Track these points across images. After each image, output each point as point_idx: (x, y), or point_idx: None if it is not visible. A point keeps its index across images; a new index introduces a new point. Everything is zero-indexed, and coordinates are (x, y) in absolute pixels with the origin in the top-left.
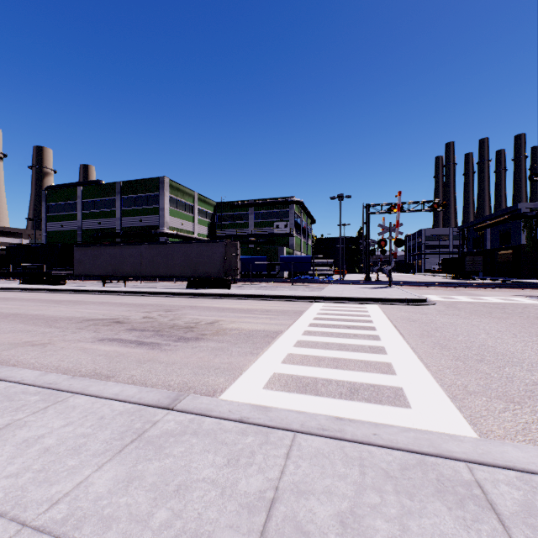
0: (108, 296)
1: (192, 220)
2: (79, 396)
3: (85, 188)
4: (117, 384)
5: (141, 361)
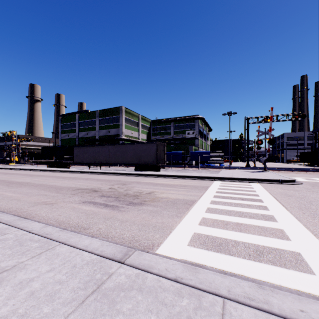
0: (90, 175)
1: (137, 131)
2: (63, 245)
3: (80, 115)
4: (87, 237)
5: (106, 218)
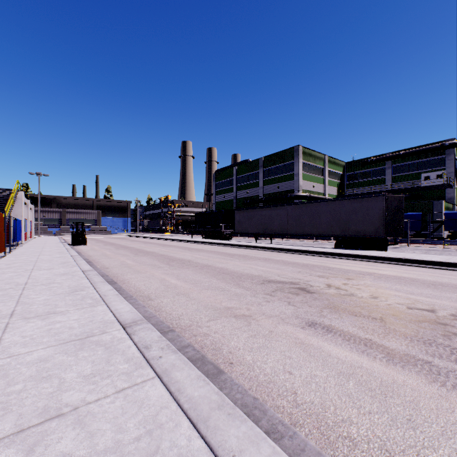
0: (264, 252)
1: (322, 182)
2: None
3: (238, 167)
4: None
5: None
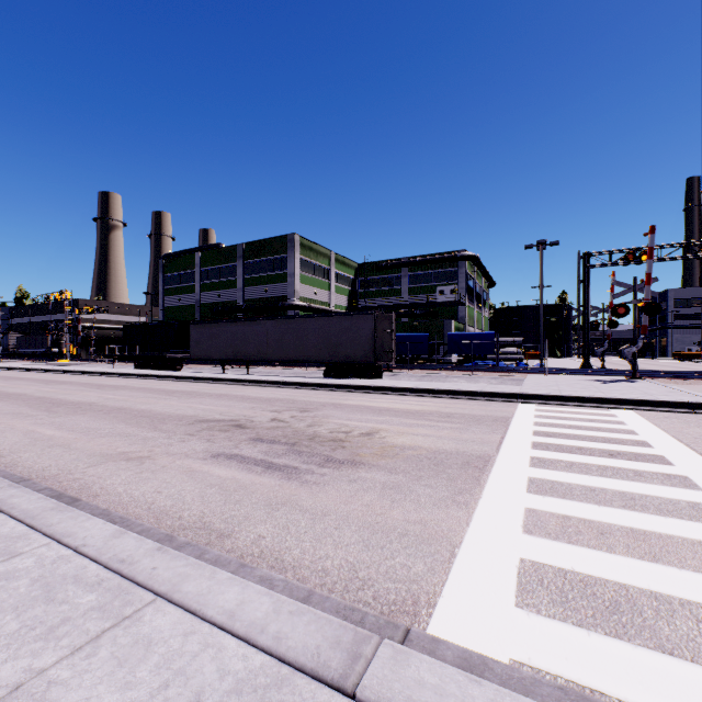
0: (227, 386)
1: (327, 288)
2: (163, 605)
3: (203, 254)
4: (232, 579)
5: (272, 503)
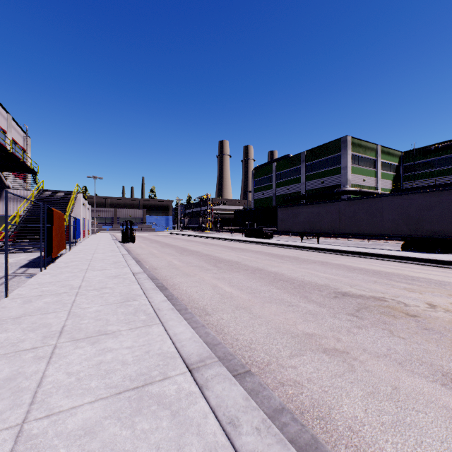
0: (316, 253)
1: (373, 175)
2: None
3: (277, 163)
4: None
5: None
